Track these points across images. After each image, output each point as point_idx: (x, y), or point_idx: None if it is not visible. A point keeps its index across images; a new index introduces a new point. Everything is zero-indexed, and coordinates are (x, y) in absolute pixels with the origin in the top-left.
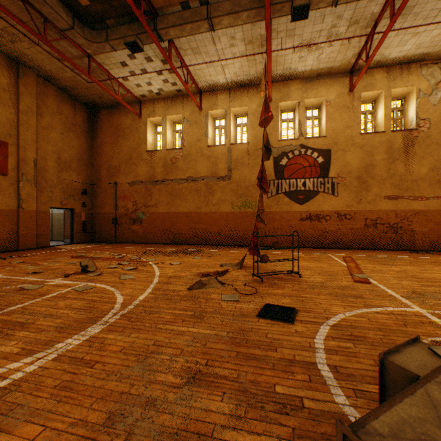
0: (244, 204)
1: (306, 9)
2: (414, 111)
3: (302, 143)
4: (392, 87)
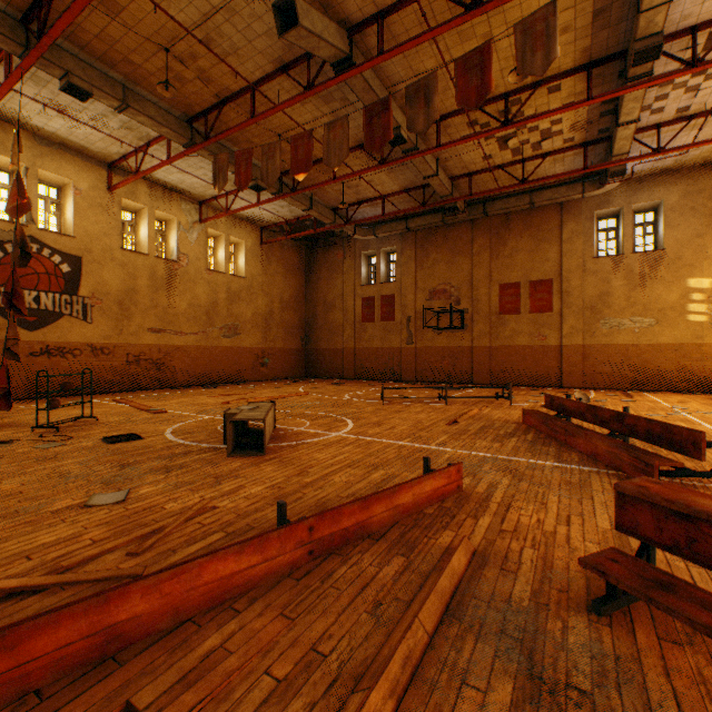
0: None
1: (88, 96)
2: (176, 242)
3: (34, 235)
4: (157, 208)
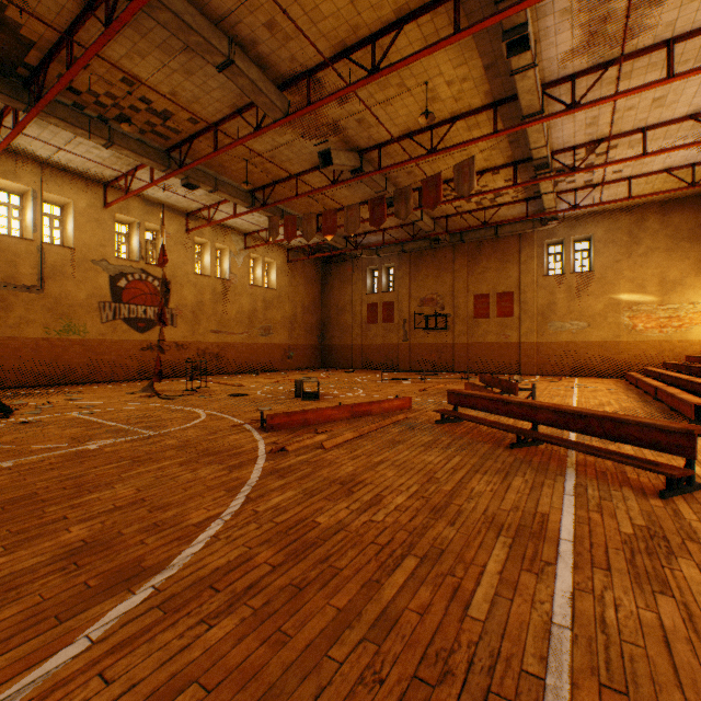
0: (69, 329)
1: (196, 188)
2: (229, 265)
3: (144, 268)
4: (216, 242)
